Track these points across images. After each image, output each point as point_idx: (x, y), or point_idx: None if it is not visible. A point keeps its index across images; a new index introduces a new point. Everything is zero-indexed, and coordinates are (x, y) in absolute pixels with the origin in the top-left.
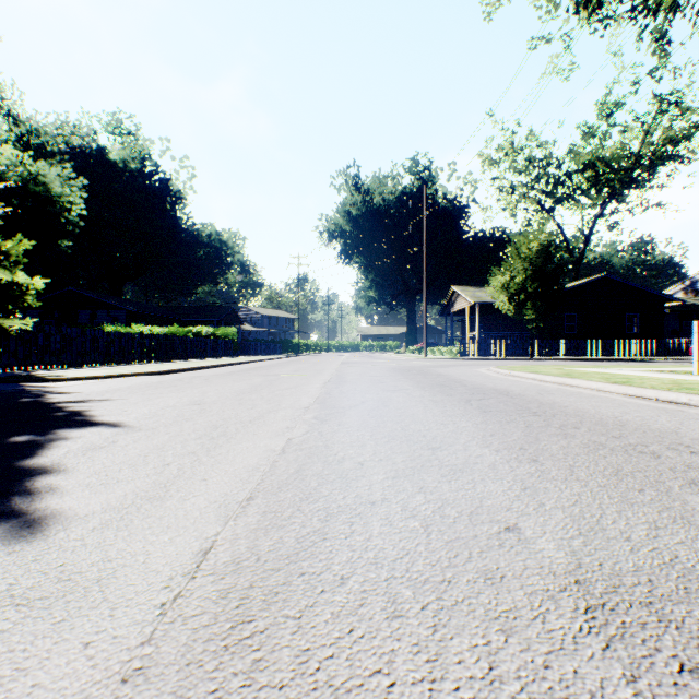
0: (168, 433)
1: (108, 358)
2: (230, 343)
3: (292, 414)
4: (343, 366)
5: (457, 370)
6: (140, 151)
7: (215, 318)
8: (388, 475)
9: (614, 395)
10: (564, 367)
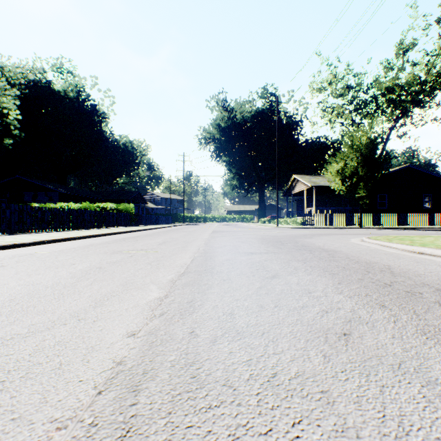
0: None
1: None
2: (129, 215)
3: None
4: (213, 236)
5: (333, 243)
6: (76, 84)
7: (126, 198)
8: None
9: None
10: None
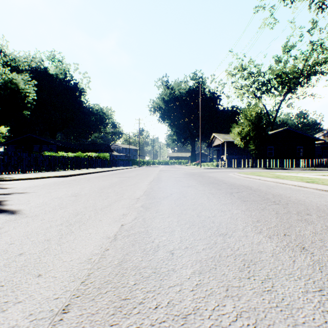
0: (43, 219)
1: (43, 168)
2: (106, 161)
3: (128, 203)
4: (160, 172)
5: (218, 174)
6: (64, 69)
7: (99, 149)
8: (194, 269)
9: (310, 189)
10: (272, 173)
